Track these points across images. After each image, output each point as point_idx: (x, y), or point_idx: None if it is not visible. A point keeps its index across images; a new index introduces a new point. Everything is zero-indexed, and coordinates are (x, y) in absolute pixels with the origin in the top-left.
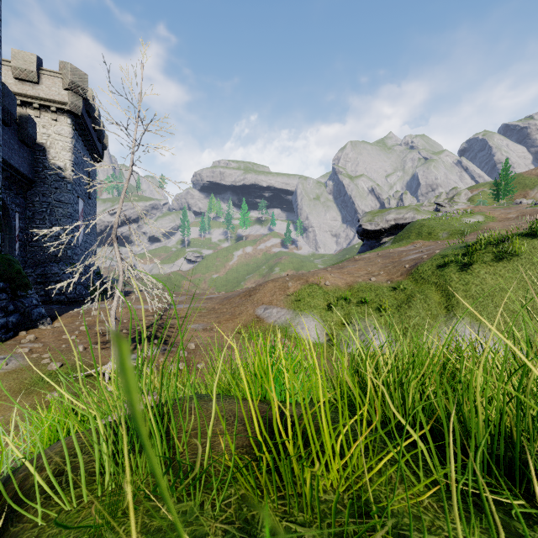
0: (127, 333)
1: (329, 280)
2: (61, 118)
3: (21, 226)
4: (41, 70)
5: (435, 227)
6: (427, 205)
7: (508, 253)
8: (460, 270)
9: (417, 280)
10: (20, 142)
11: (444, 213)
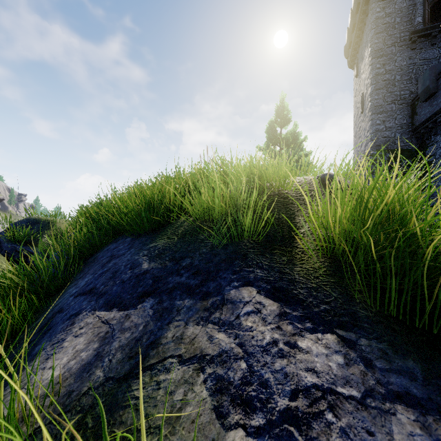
0: None
1: None
2: None
3: None
4: None
5: None
6: None
7: None
8: None
9: None
10: None
11: None
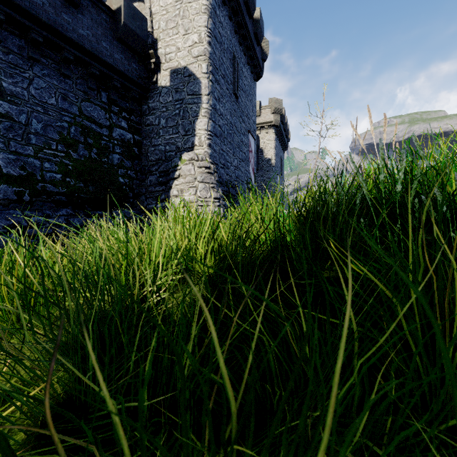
0: None
1: None
2: (270, 131)
3: None
4: (261, 108)
5: None
6: None
7: None
8: None
9: None
10: None
11: None
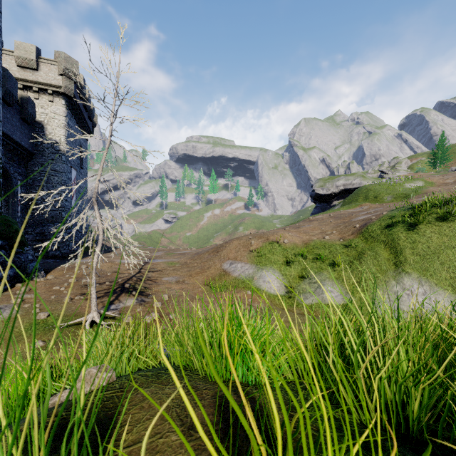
0: (109, 285)
1: (288, 238)
2: (57, 100)
3: (23, 192)
4: (40, 58)
5: (381, 191)
6: (372, 172)
7: (452, 214)
8: (407, 229)
9: (367, 238)
10: (21, 120)
11: (388, 179)
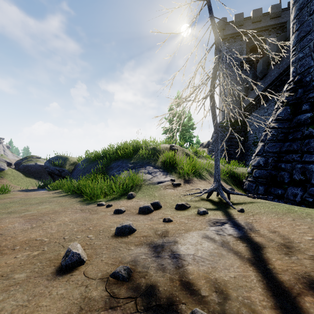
0: None
1: None
2: None
3: None
4: None
5: None
6: None
7: None
8: None
9: None
10: None
11: None
